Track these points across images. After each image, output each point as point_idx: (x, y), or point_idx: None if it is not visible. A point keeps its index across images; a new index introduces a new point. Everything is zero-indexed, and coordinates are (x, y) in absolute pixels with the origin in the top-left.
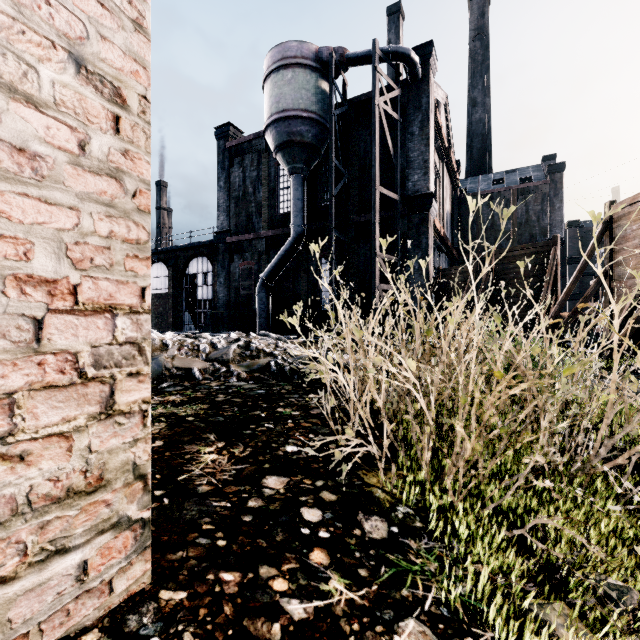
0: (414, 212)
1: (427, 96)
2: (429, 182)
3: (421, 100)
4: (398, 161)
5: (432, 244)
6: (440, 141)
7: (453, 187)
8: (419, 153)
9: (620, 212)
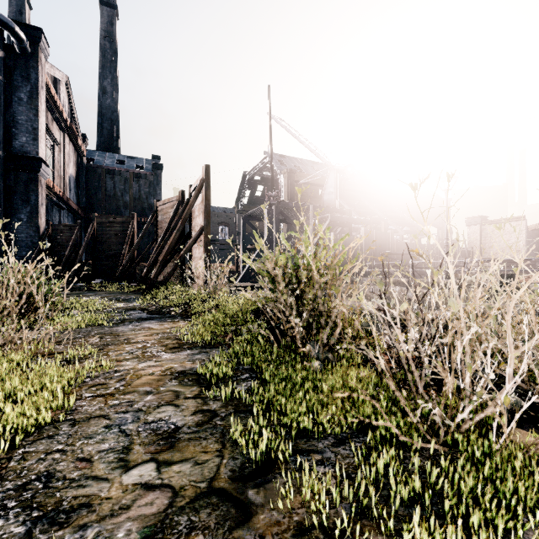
0: (22, 170)
1: (37, 73)
2: (39, 148)
3: (30, 73)
4: (1, 118)
5: (44, 202)
6: (58, 114)
7: (79, 155)
8: (28, 119)
9: (160, 207)
